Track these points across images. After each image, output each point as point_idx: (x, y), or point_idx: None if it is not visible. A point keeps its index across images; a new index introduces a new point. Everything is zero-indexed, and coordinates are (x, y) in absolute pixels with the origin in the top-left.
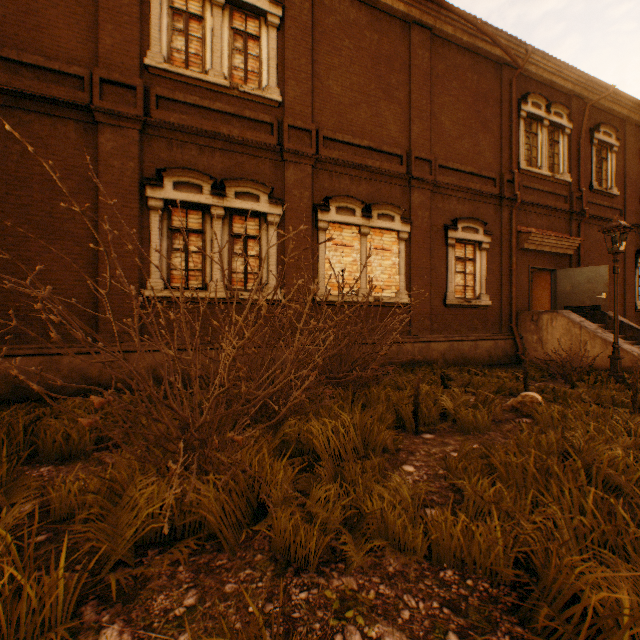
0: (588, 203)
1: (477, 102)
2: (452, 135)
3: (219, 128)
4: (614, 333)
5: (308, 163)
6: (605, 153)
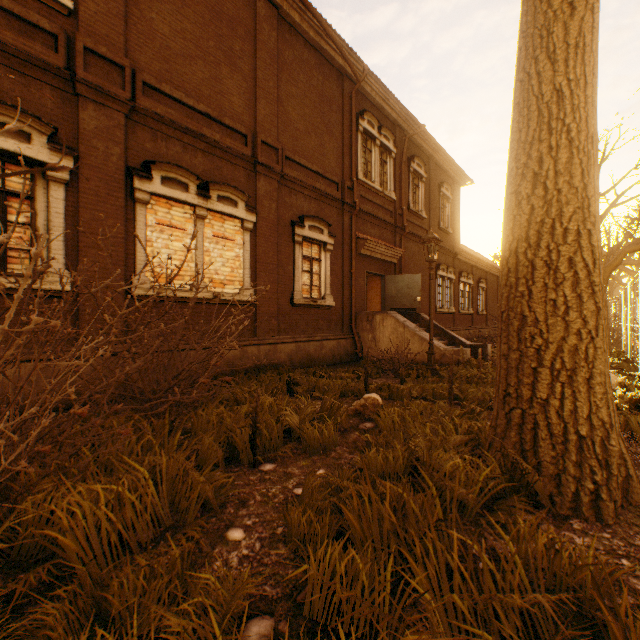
0: (407, 221)
1: (323, 103)
2: (300, 129)
3: None
4: (430, 331)
5: (119, 109)
6: (418, 181)
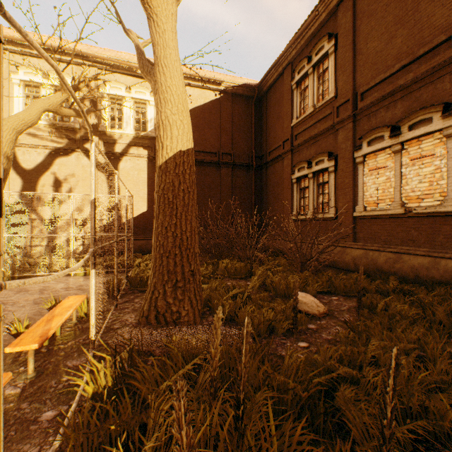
0: None
1: None
2: None
3: (311, 134)
4: None
5: (348, 122)
6: None
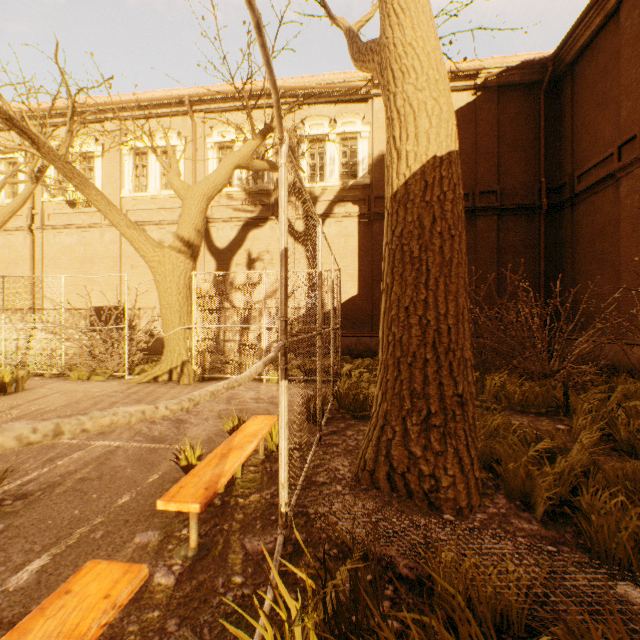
0: None
1: None
2: None
3: None
4: None
5: None
6: None
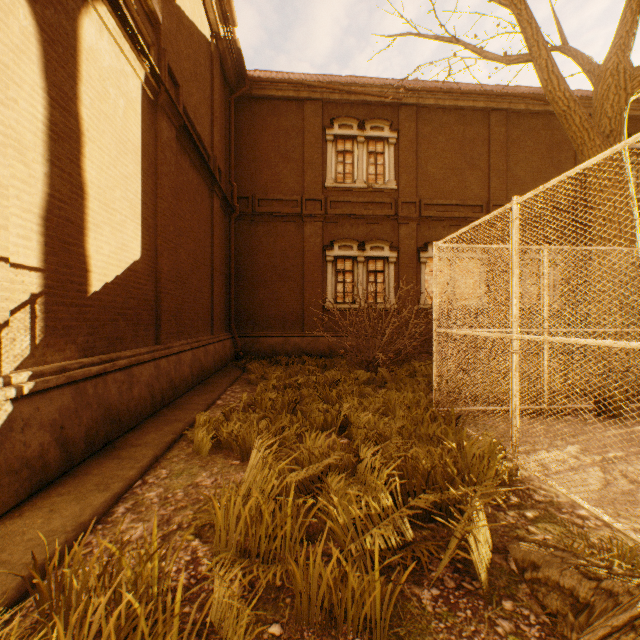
0: None
1: (550, 151)
2: (526, 181)
3: (361, 212)
4: None
5: (414, 223)
6: None
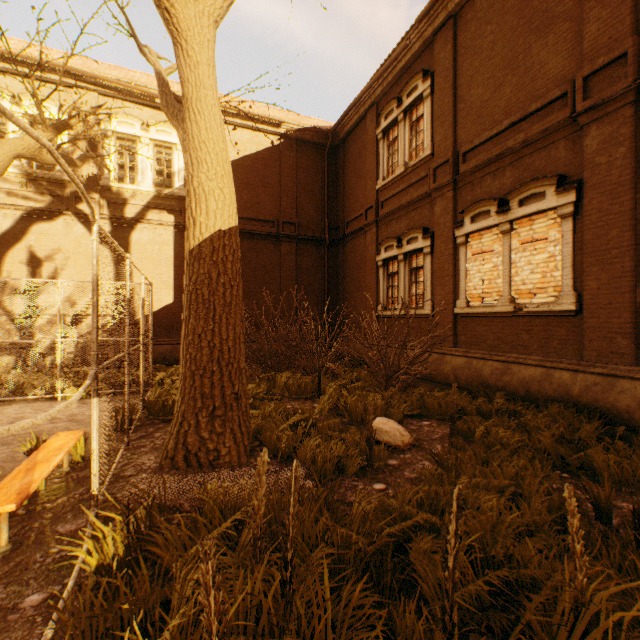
0: None
1: None
2: None
3: (401, 202)
4: None
5: (448, 190)
6: None
